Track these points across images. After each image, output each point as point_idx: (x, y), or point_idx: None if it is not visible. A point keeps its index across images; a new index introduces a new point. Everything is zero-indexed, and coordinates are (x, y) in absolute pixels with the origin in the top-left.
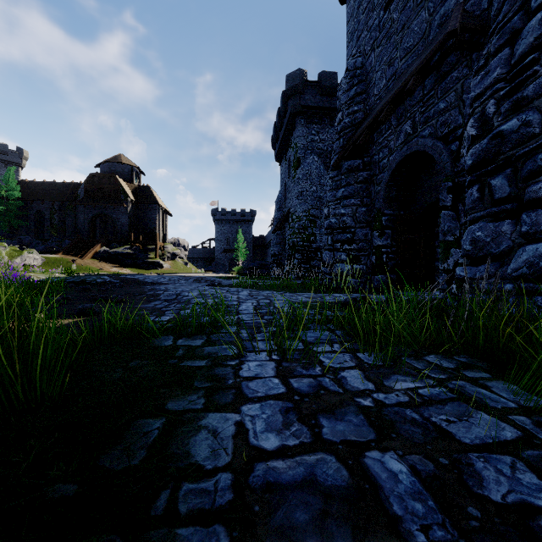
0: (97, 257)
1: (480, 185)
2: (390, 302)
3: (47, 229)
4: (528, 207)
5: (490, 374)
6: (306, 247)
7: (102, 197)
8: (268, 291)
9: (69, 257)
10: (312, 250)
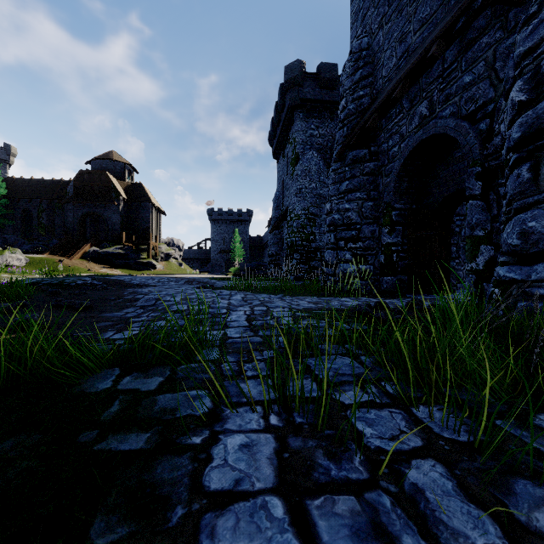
0: (86, 257)
1: (533, 162)
2: (411, 309)
3: (35, 228)
4: None
5: None
6: (306, 247)
7: (93, 195)
8: (265, 295)
9: (56, 257)
10: (311, 250)
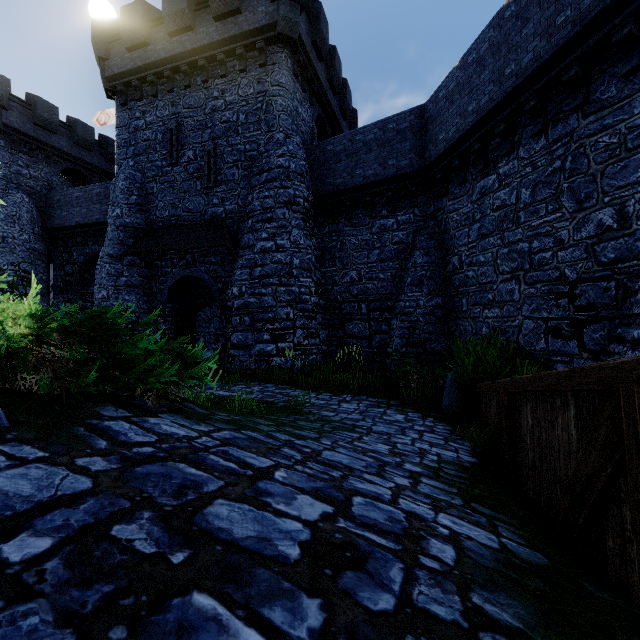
0: None
1: (240, 317)
2: None
3: None
4: (256, 330)
5: (265, 383)
6: None
7: None
8: None
9: None
10: None
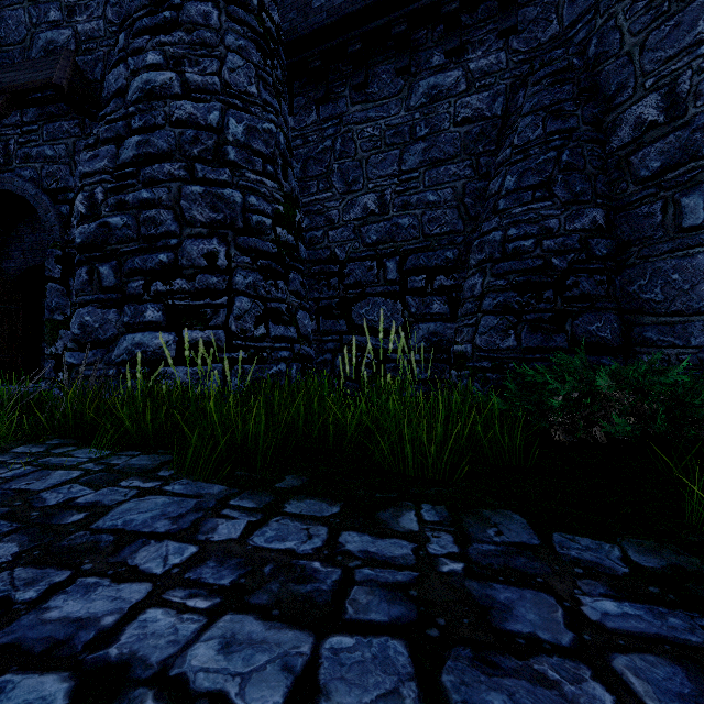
0: None
1: (90, 268)
2: None
3: None
4: (130, 300)
5: (77, 447)
6: None
7: None
8: None
9: None
10: None
